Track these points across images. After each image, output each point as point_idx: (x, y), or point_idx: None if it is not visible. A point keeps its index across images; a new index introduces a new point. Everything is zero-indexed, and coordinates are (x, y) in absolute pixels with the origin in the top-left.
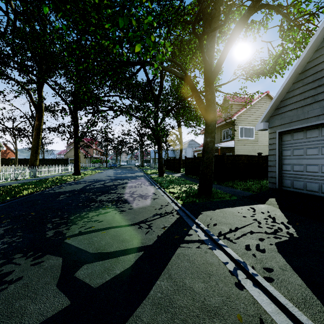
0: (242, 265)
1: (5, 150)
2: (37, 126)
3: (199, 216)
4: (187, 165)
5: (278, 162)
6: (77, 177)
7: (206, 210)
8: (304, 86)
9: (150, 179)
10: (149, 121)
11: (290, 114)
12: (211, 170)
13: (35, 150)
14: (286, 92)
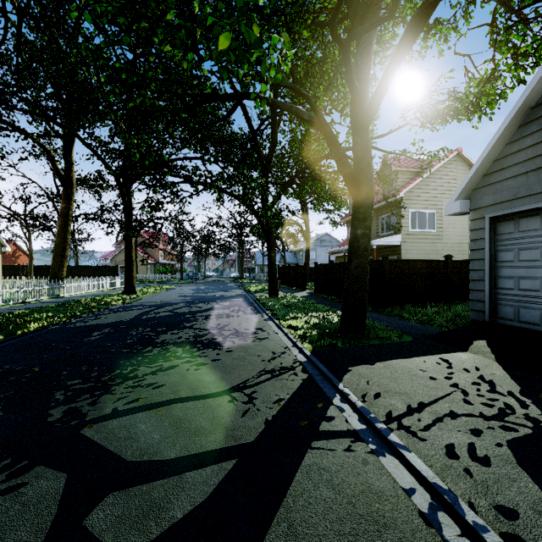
0: (447, 499)
1: (14, 251)
2: (64, 211)
3: (345, 377)
4: (319, 277)
5: (489, 273)
6: (128, 299)
7: (358, 364)
8: (541, 131)
9: (254, 302)
10: (252, 201)
11: (514, 184)
12: (364, 288)
13: (60, 251)
14: (505, 144)
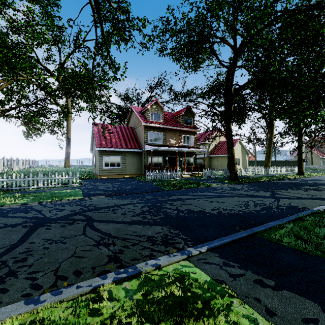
0: None
1: None
2: (269, 138)
3: None
4: None
5: None
6: (297, 177)
7: None
8: None
9: None
10: None
11: None
12: None
13: (267, 155)
14: None
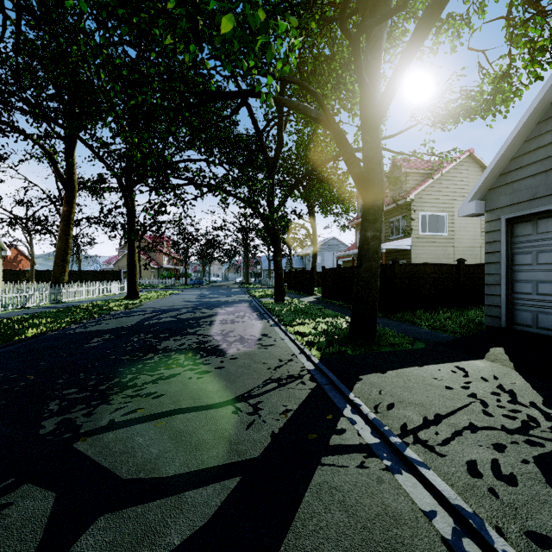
0: (472, 523)
1: (15, 255)
2: (66, 215)
3: (355, 386)
4: (326, 281)
5: (506, 276)
6: (131, 304)
7: (369, 373)
8: None
9: (259, 308)
10: (257, 203)
11: (532, 184)
12: (374, 293)
13: (61, 255)
14: (522, 142)
